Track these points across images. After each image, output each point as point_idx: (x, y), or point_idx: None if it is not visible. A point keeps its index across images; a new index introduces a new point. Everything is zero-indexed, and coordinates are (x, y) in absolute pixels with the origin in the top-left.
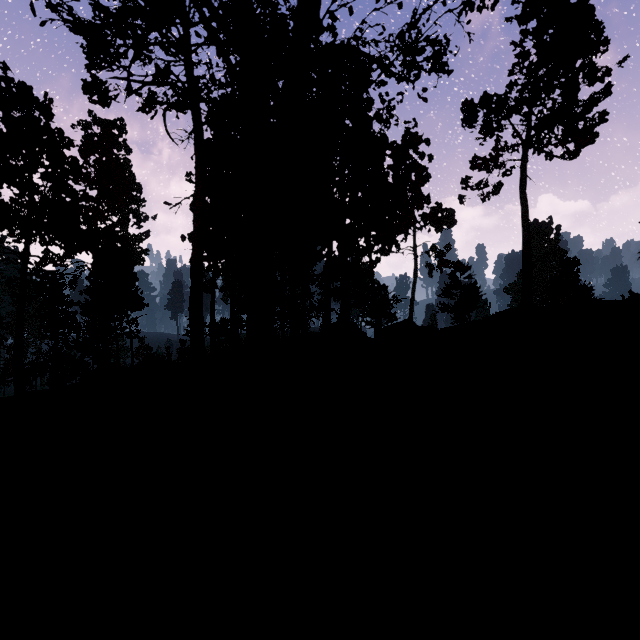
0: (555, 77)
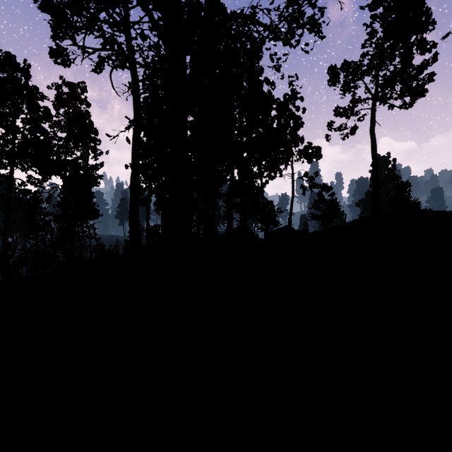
0: (396, 48)
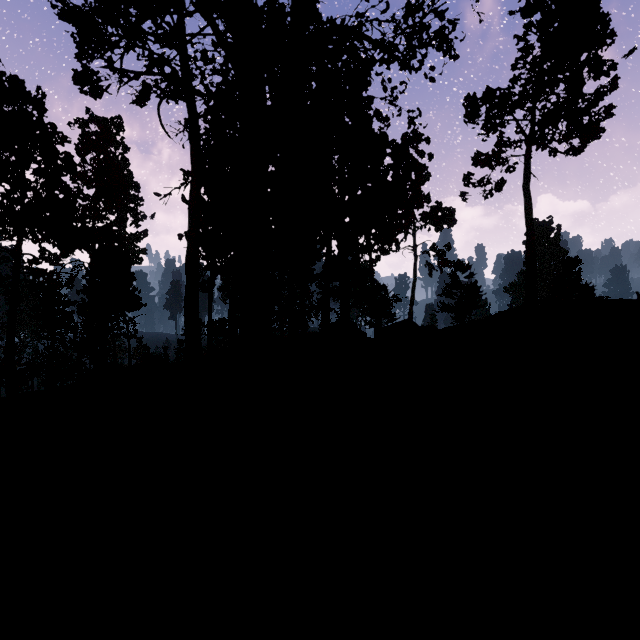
0: (560, 71)
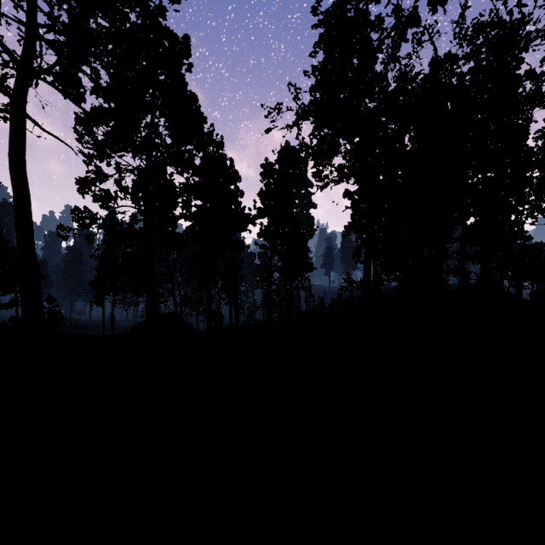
0: None
